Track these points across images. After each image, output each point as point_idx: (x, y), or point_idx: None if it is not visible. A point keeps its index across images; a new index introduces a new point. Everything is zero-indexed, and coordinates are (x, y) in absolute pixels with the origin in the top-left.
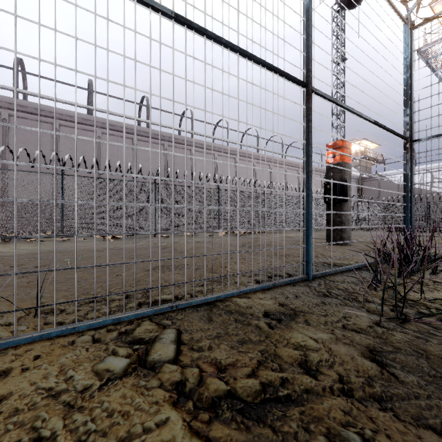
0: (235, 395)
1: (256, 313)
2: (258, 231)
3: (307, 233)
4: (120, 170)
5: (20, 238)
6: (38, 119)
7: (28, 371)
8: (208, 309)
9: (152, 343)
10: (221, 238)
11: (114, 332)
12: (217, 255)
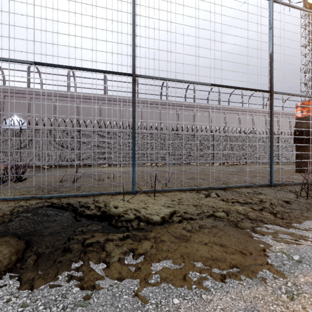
0: (238, 202)
1: (243, 192)
2: (242, 163)
3: (270, 163)
4: (156, 128)
5: (114, 164)
6: (113, 103)
7: (181, 194)
8: (223, 190)
9: (209, 194)
10: (216, 167)
11: (195, 191)
12: (218, 175)
